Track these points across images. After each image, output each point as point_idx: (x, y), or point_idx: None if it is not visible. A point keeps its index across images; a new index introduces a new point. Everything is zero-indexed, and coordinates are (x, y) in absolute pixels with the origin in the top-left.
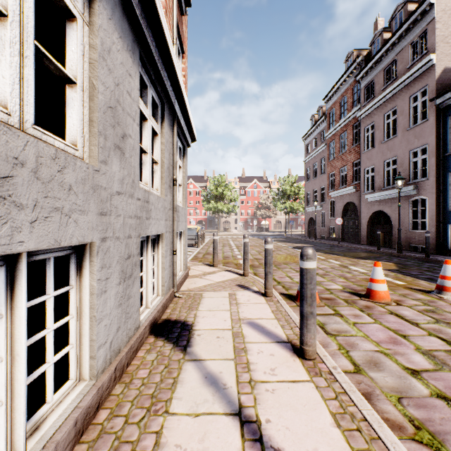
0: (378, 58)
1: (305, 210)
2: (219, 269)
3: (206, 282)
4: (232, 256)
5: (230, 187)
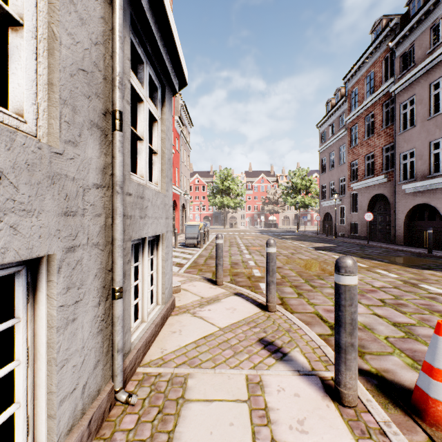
0: (421, 14)
1: (320, 204)
2: (225, 291)
3: (201, 331)
4: (242, 262)
5: (237, 181)
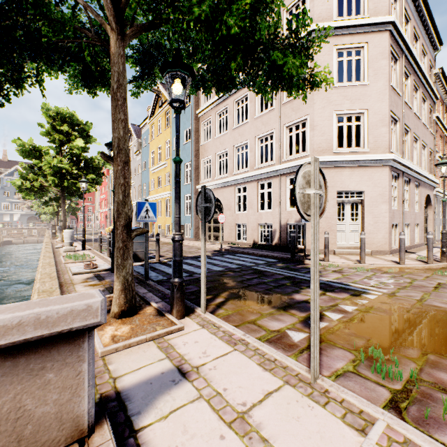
0: None
1: None
2: None
3: None
4: None
5: None
